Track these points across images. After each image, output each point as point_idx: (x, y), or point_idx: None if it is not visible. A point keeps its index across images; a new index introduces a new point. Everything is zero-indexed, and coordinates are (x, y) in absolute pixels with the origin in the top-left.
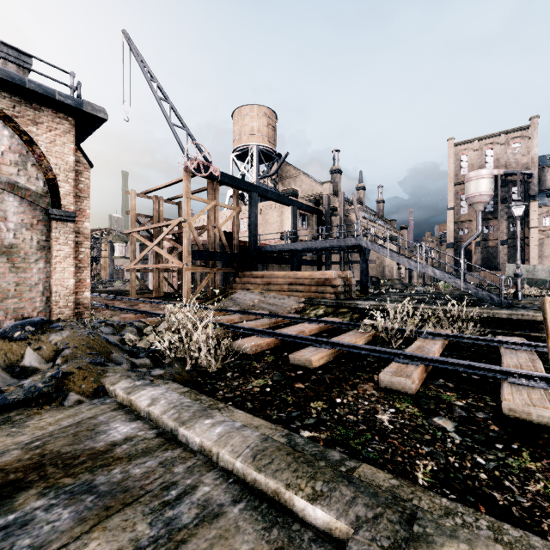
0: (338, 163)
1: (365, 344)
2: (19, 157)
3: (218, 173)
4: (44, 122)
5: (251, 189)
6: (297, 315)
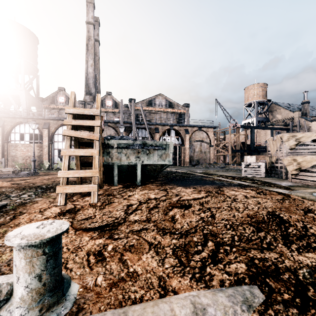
0: (306, 98)
1: None
2: (206, 137)
3: (239, 126)
4: (209, 131)
5: (251, 128)
6: None
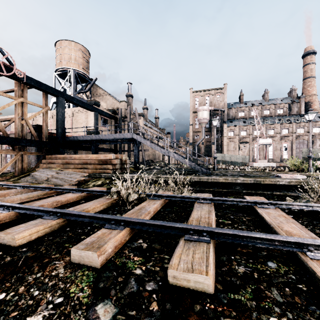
0: (130, 91)
1: (108, 207)
2: None
3: (23, 75)
4: None
5: (58, 94)
6: (74, 186)
